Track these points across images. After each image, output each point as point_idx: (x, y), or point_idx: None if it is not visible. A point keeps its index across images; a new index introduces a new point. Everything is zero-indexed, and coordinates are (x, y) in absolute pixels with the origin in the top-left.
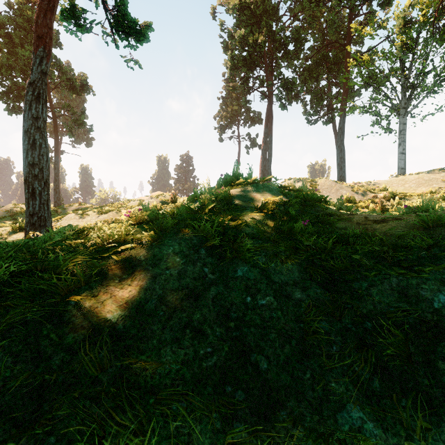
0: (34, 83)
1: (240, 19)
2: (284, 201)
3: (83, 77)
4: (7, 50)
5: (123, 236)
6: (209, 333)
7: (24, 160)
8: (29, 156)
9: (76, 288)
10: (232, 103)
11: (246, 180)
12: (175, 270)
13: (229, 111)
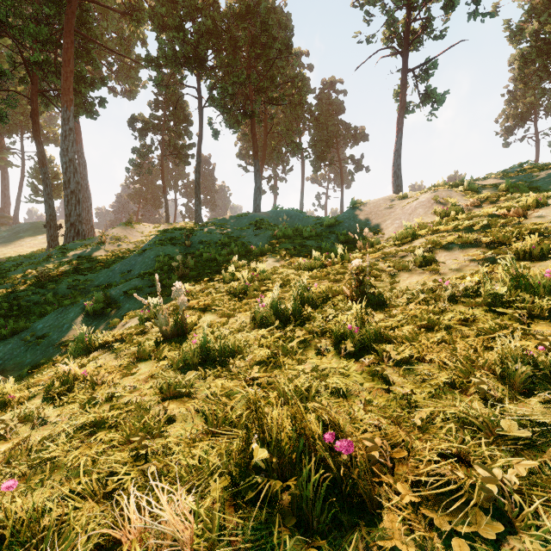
0: (397, 150)
1: (534, 6)
2: (529, 167)
3: (363, 130)
4: (314, 129)
5: (476, 180)
6: (500, 183)
7: (394, 184)
8: (396, 182)
9: (473, 183)
10: (524, 95)
11: (517, 166)
12: (491, 181)
13: (519, 106)
